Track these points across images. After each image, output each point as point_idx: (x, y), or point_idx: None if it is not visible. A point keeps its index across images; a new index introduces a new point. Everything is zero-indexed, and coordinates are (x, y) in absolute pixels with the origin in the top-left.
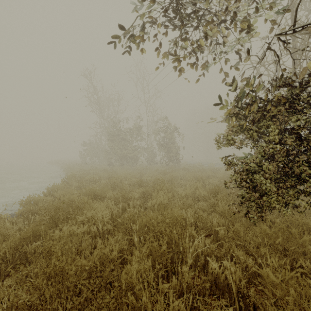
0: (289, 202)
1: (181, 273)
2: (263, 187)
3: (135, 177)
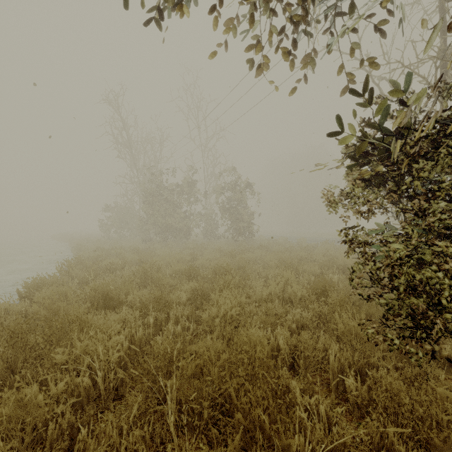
0: None
1: None
2: (446, 295)
3: (183, 262)
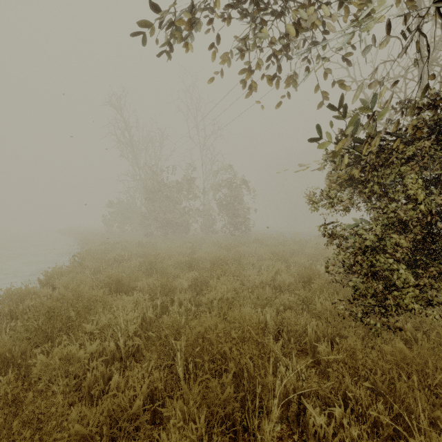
0: (432, 299)
1: (260, 434)
2: (394, 276)
3: (184, 254)
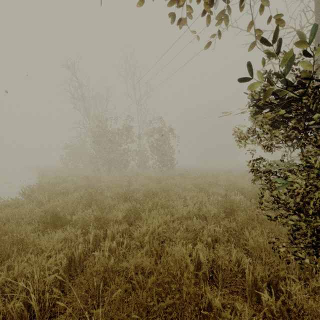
0: None
1: None
2: None
3: (121, 186)
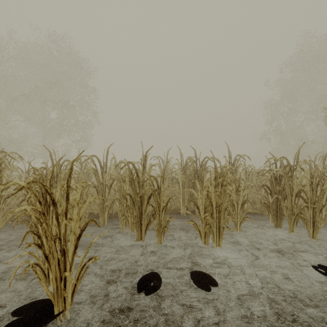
0: None
1: None
2: None
3: None
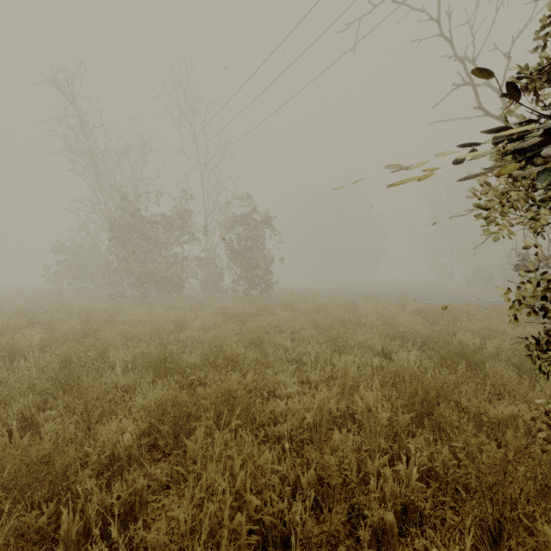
0: None
1: None
2: None
3: (159, 334)
